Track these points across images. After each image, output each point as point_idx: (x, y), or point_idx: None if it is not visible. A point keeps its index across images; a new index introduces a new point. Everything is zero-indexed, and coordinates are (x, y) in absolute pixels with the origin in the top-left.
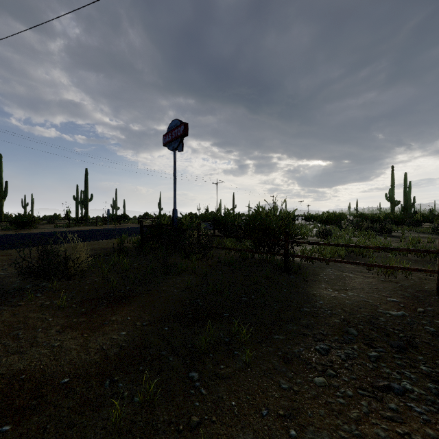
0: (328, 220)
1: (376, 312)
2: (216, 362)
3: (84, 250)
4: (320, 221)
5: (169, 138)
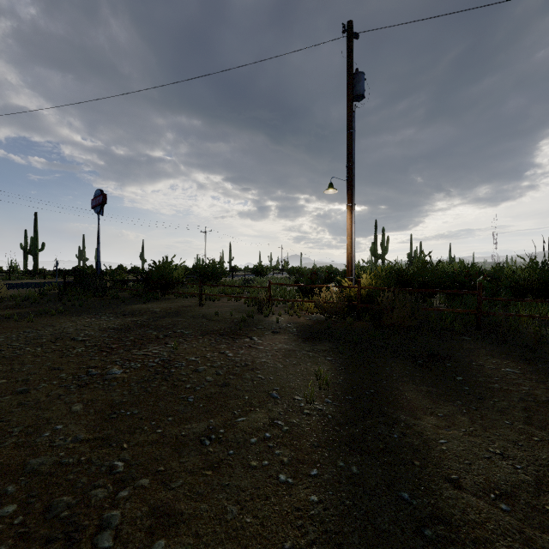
0: (297, 273)
1: (147, 309)
2: (44, 316)
3: (4, 287)
4: (292, 274)
5: (94, 203)
